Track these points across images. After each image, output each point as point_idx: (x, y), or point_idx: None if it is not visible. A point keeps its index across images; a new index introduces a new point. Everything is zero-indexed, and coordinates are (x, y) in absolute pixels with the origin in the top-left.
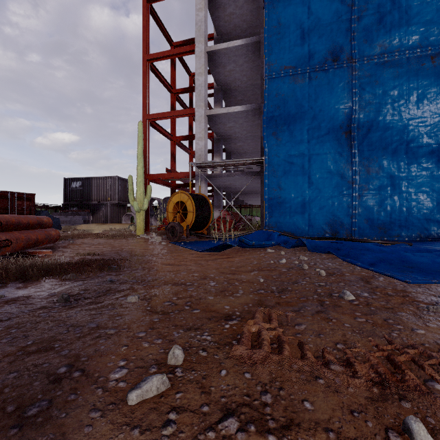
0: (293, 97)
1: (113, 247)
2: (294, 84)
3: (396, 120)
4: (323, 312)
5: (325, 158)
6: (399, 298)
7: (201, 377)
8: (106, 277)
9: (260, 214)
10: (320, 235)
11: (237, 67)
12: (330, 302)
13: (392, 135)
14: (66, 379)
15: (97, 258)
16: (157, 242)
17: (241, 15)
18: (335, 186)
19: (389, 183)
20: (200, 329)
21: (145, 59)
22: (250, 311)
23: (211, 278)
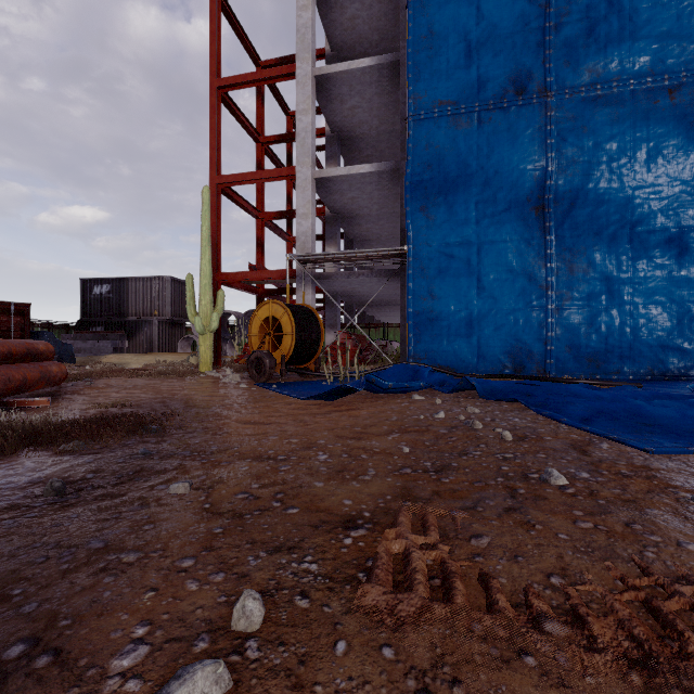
0: (453, 151)
1: (159, 392)
2: (455, 130)
3: (615, 189)
4: (517, 510)
5: (504, 248)
6: (641, 480)
7: (297, 661)
8: (139, 446)
9: (401, 337)
10: (495, 371)
11: (364, 102)
12: (526, 490)
13: (608, 213)
14: (17, 674)
15: (127, 411)
16: (232, 383)
17: (370, 19)
18: (519, 293)
19: (604, 289)
20: (298, 549)
21: (214, 86)
22: (389, 510)
23: (320, 447)
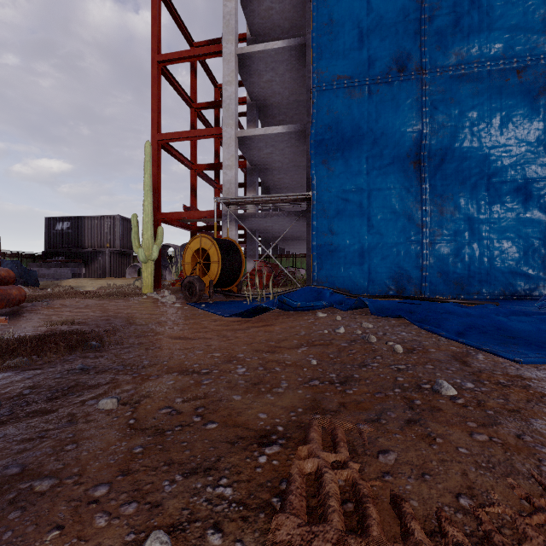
0: (348, 116)
1: (105, 311)
2: (350, 99)
3: (475, 148)
4: (417, 422)
5: (389, 194)
6: (519, 390)
7: None
8: (78, 361)
9: (307, 265)
10: (382, 292)
11: (277, 76)
12: (422, 400)
13: (470, 167)
14: None
15: (74, 328)
16: (168, 303)
17: (282, 11)
18: (401, 230)
19: (467, 227)
20: (214, 470)
21: (155, 60)
22: (300, 424)
23: (239, 361)
